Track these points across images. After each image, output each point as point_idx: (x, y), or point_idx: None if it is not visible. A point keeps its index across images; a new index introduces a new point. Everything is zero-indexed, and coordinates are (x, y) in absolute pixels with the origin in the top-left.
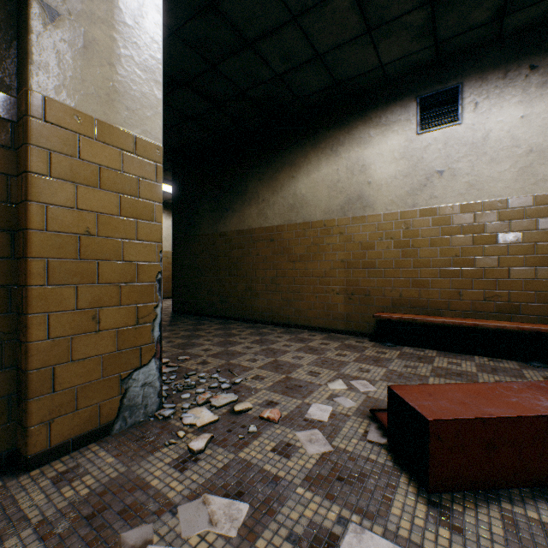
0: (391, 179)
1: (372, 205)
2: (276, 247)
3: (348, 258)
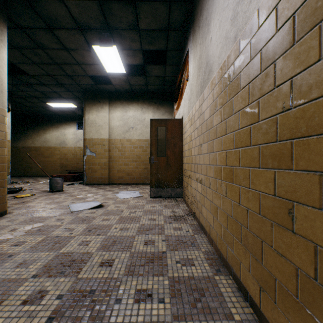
0: (72, 139)
1: (67, 144)
2: (39, 153)
3: (61, 157)
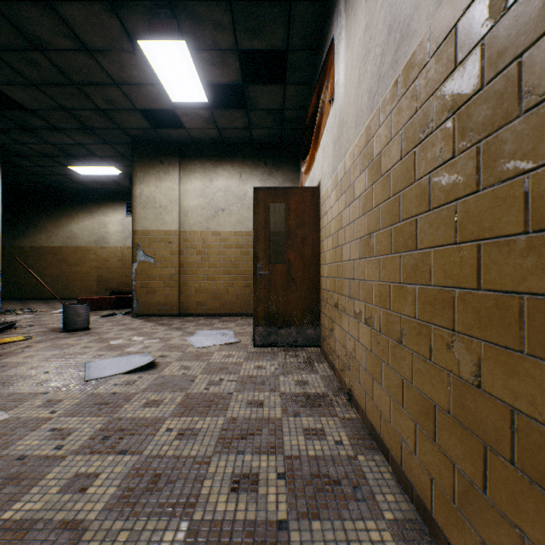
0: (117, 232)
1: (109, 242)
2: (59, 257)
3: (98, 265)
